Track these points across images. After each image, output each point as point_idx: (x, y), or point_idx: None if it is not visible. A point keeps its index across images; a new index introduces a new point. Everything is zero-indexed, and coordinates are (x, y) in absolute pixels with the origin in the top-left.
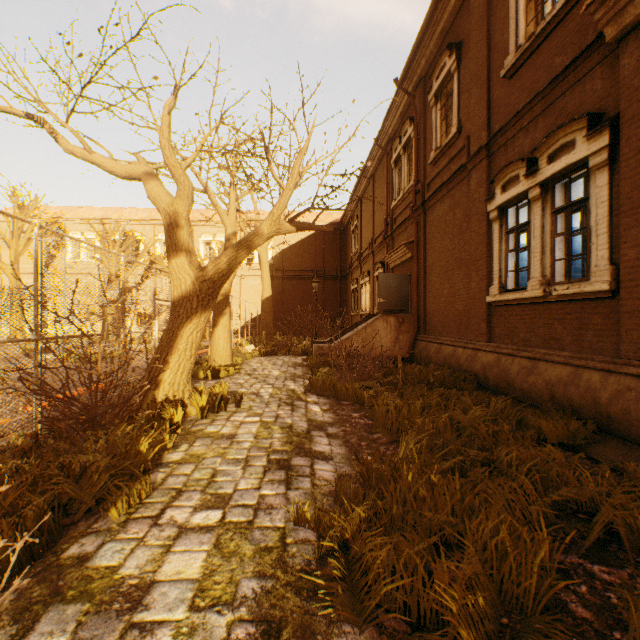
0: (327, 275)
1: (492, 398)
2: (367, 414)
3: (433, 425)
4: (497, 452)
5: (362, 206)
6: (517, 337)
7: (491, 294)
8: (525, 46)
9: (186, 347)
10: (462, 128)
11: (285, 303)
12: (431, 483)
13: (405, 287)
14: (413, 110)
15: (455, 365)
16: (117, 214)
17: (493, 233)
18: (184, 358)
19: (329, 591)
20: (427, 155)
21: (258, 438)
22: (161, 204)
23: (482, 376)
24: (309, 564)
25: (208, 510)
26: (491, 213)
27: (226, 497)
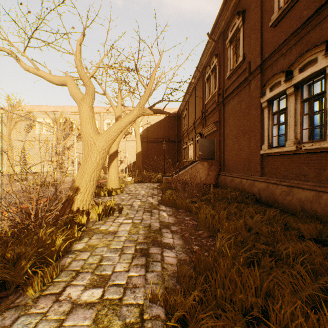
0: (170, 140)
1: (267, 209)
2: (194, 218)
3: (234, 227)
4: (278, 247)
5: (189, 104)
6: (279, 173)
7: (263, 149)
8: (284, 7)
9: (90, 179)
10: (245, 57)
11: (148, 155)
12: (240, 271)
13: (212, 146)
14: (217, 50)
15: (242, 189)
16: (61, 109)
17: (264, 115)
18: (89, 185)
19: None
20: (225, 74)
21: (130, 234)
22: (77, 98)
23: (258, 195)
24: None
25: (93, 288)
26: (263, 103)
27: (106, 278)
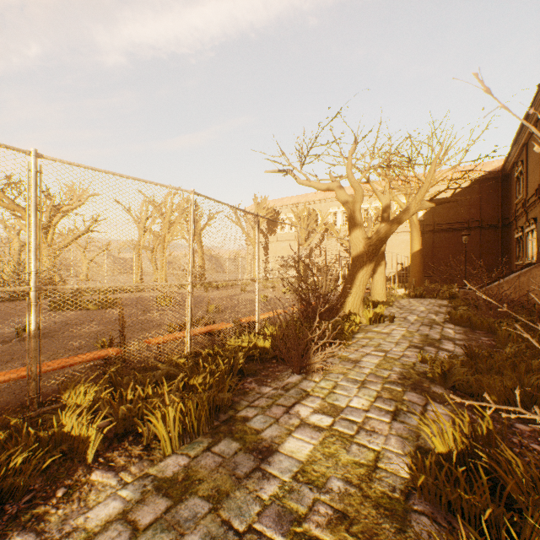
0: (484, 225)
1: None
2: (495, 339)
3: None
4: None
5: (527, 150)
6: None
7: None
8: None
9: (360, 284)
10: None
11: (435, 254)
12: (513, 363)
13: None
14: None
15: None
16: (304, 199)
17: None
18: (359, 290)
19: (433, 379)
20: None
21: (404, 336)
22: (345, 203)
23: None
24: (425, 372)
25: (378, 352)
26: None
27: (386, 350)
